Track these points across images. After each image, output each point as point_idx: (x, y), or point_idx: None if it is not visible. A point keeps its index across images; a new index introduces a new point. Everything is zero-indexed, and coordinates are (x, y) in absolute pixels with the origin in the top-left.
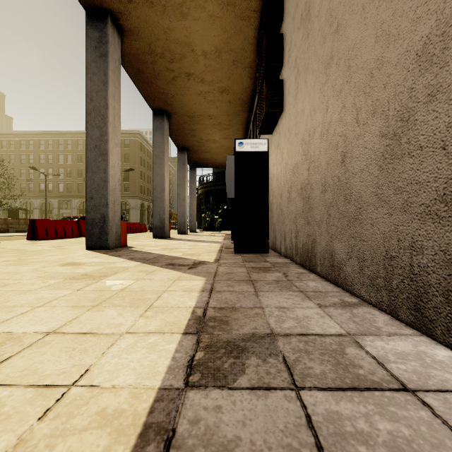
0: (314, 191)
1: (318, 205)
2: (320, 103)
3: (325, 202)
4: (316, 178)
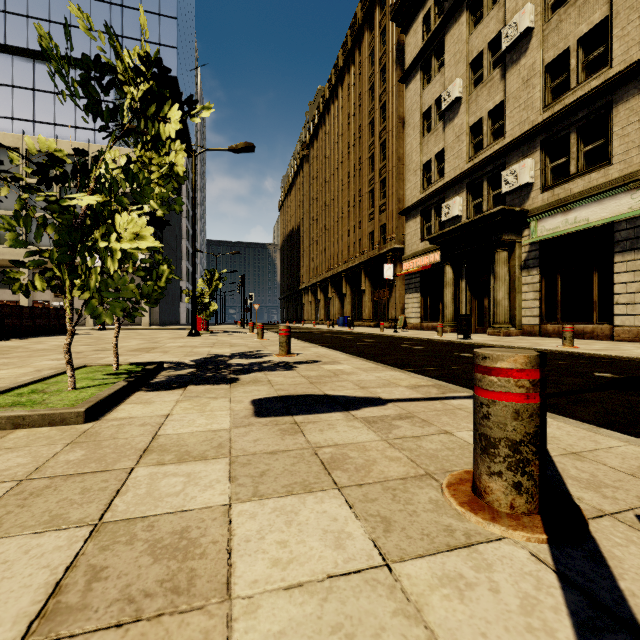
0: None
1: None
2: None
3: None
4: None
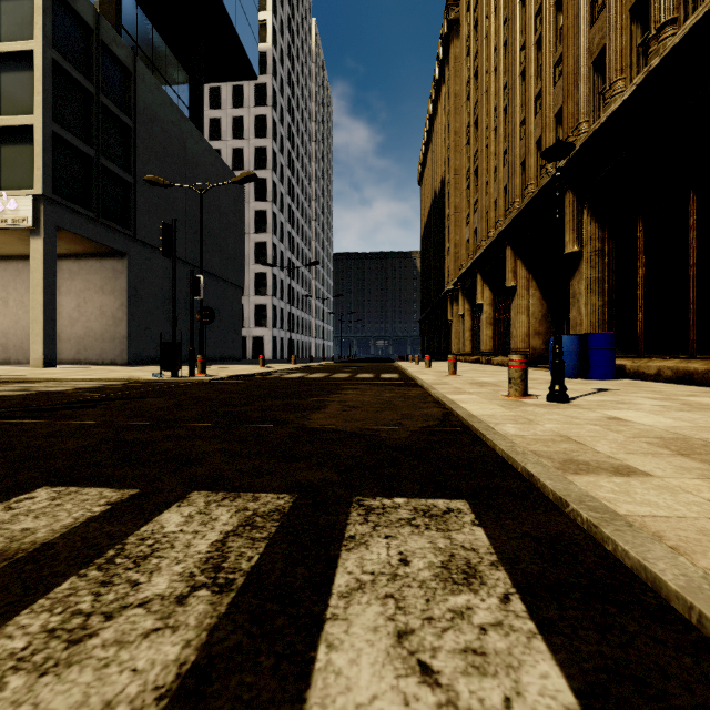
0: (11, 346)
1: (12, 350)
2: (13, 328)
3: (16, 349)
4: (12, 344)
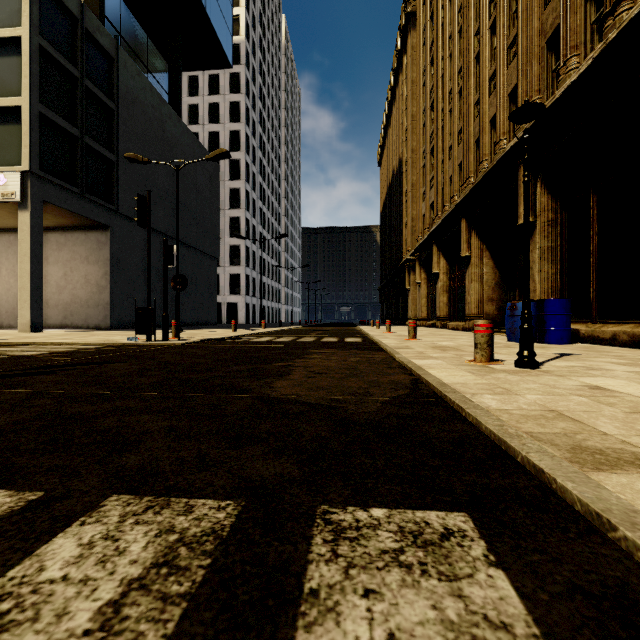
0: (3, 312)
1: (5, 315)
2: (6, 295)
3: (8, 315)
4: (4, 309)
